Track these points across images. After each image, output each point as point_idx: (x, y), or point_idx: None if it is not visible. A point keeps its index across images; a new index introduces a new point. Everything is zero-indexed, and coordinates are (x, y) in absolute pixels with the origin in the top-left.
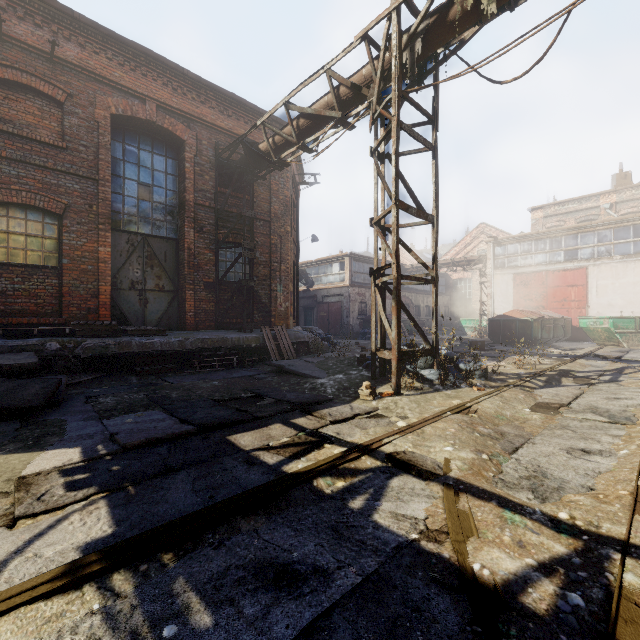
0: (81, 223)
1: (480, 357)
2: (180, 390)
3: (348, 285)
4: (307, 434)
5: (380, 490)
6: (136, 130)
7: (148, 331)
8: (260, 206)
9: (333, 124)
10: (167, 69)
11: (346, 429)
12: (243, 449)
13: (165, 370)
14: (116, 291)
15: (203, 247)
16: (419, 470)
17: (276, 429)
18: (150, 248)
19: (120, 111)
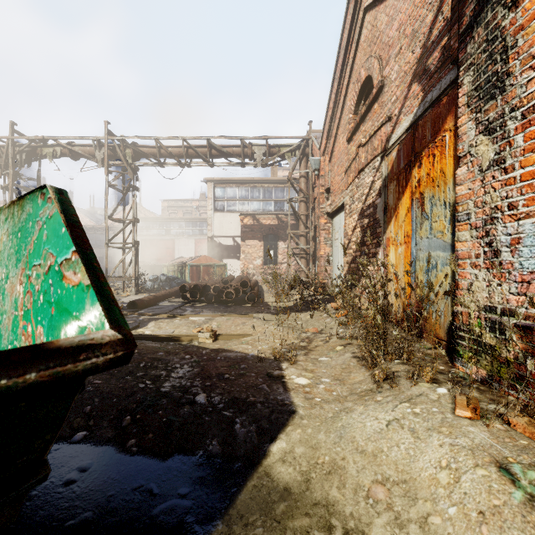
0: None
1: None
2: None
3: None
4: None
5: None
6: None
7: None
8: None
9: None
10: None
11: None
12: None
13: None
14: None
15: None
16: None
17: None
18: None
19: None
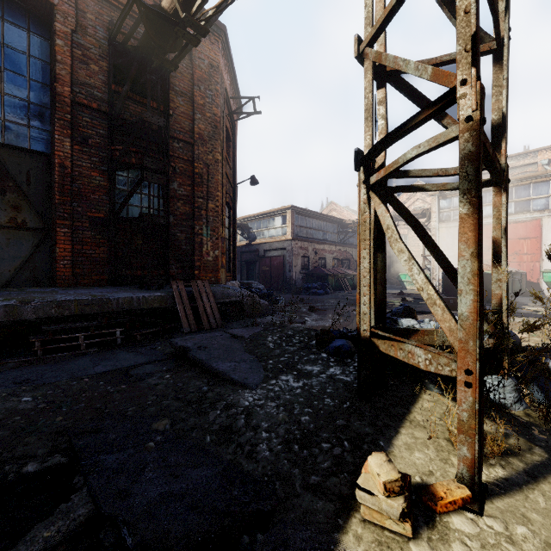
0: None
1: None
2: None
3: (291, 238)
4: None
5: None
6: None
7: None
8: (179, 122)
9: None
10: None
11: None
12: None
13: None
14: None
15: (88, 167)
16: None
17: None
18: None
19: None
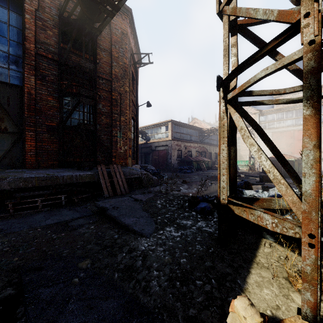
0: None
1: None
2: None
3: (171, 139)
4: None
5: None
6: None
7: None
8: (102, 67)
9: None
10: None
11: None
12: None
13: None
14: None
15: (46, 94)
16: None
17: None
18: None
19: None
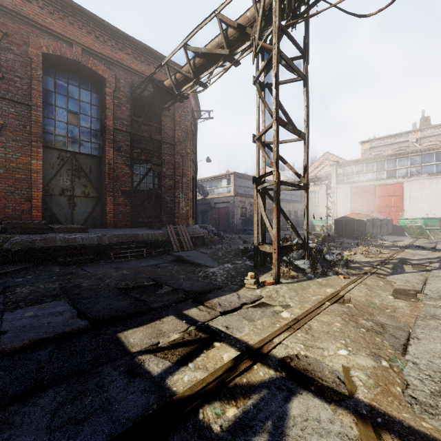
0: (16, 140)
1: (342, 249)
2: (92, 279)
3: (233, 195)
4: (197, 329)
5: (280, 424)
6: (65, 68)
7: (72, 228)
8: (166, 133)
9: (222, 61)
10: (90, 20)
11: (235, 321)
12: (130, 351)
13: (85, 260)
14: (48, 196)
15: (121, 163)
16: (319, 386)
17: (168, 322)
18: (77, 163)
19: (50, 51)
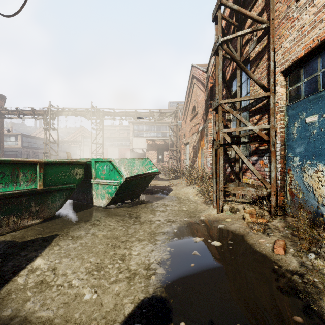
0: None
1: None
2: None
3: (21, 147)
4: None
5: None
6: None
7: None
8: None
9: (32, 118)
10: None
11: None
12: None
13: None
14: None
15: None
16: None
17: None
18: None
19: None
